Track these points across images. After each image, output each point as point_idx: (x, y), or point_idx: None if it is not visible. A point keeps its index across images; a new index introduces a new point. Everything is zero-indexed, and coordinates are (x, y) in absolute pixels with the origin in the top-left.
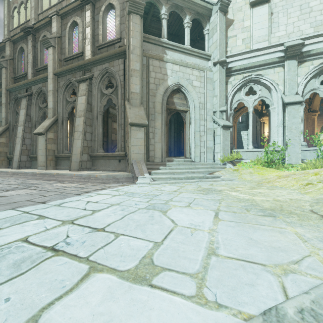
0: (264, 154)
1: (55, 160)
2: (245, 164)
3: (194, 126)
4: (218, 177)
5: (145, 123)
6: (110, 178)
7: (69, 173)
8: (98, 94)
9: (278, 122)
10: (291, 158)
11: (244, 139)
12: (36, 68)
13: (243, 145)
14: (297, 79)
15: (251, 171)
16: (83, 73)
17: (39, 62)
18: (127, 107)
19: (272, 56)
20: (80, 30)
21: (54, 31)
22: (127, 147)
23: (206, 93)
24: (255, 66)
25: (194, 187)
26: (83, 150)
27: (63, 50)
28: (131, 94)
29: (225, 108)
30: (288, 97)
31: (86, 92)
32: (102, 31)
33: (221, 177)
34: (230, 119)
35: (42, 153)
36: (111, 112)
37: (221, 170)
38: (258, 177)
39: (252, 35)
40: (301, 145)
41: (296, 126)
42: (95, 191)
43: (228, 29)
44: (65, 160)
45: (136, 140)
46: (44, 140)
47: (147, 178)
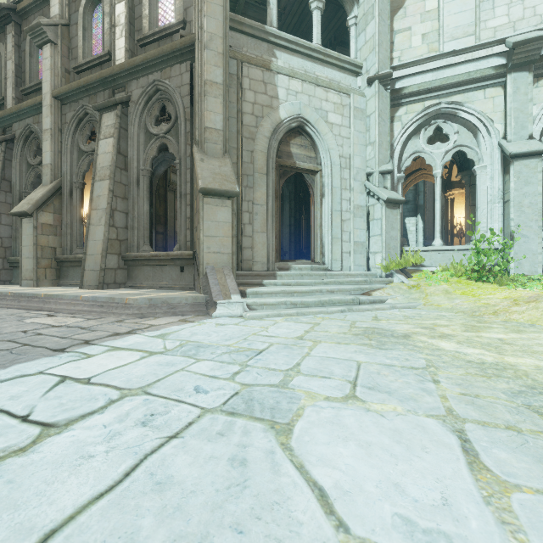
0: (469, 256)
1: (56, 268)
2: (430, 275)
3: (330, 201)
4: (382, 302)
5: (233, 190)
6: (156, 306)
7: (72, 294)
8: (140, 136)
9: (492, 194)
10: (521, 264)
11: (410, 231)
12: (21, 89)
13: (409, 242)
14: (532, 110)
15: (446, 289)
16: (111, 95)
17: (28, 76)
18: (196, 158)
19: (482, 65)
20: (106, 9)
21: (55, 12)
22: (197, 240)
23: (354, 137)
24: (447, 86)
25: (341, 326)
26: (107, 247)
27: (73, 51)
28: (206, 132)
29: (391, 166)
30: (515, 143)
31: (114, 129)
32: (149, 9)
33: (388, 301)
34: (399, 190)
35: (29, 254)
36: (175, 182)
37: (385, 287)
38: (468, 302)
39: (442, 25)
40: (541, 237)
41: (532, 201)
42: (108, 338)
43: (394, 16)
44: (76, 267)
45: (214, 225)
46: (33, 226)
47: (236, 305)
